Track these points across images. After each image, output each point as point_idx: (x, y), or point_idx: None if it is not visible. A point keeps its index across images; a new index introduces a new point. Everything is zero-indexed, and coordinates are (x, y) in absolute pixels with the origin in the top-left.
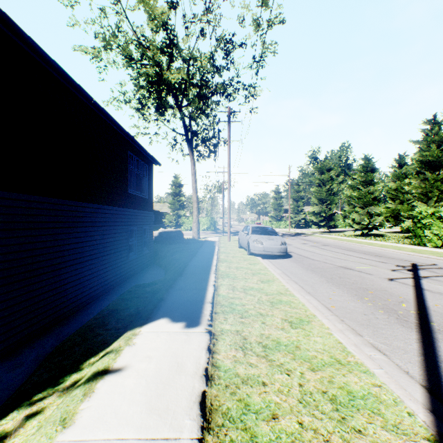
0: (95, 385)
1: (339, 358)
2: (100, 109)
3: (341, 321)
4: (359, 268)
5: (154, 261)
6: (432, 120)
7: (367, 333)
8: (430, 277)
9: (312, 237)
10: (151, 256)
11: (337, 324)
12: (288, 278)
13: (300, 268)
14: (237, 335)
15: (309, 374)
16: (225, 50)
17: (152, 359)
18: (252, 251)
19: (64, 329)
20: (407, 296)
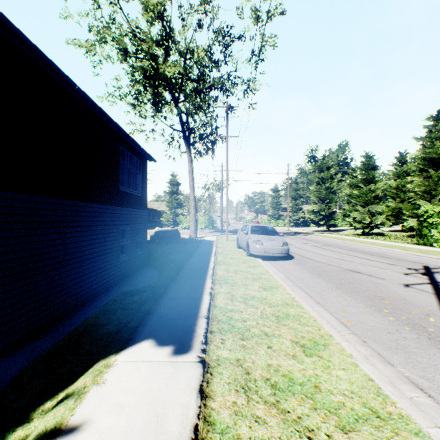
0: None
1: (376, 408)
2: (85, 97)
3: (363, 342)
4: (368, 272)
5: (148, 262)
6: (436, 116)
7: (399, 362)
8: None
9: (312, 236)
10: (145, 257)
11: (359, 347)
12: (292, 284)
13: (304, 272)
14: (238, 367)
15: (340, 437)
16: (224, 43)
17: (124, 409)
18: (252, 252)
19: (39, 343)
20: (431, 307)
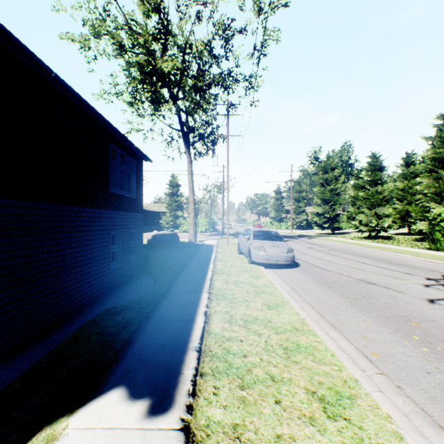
0: None
1: None
2: (65, 86)
3: (398, 389)
4: (384, 283)
5: (143, 269)
6: None
7: None
8: None
9: (316, 240)
10: (140, 263)
11: (394, 397)
12: (300, 299)
13: (313, 283)
14: (235, 441)
15: None
16: (224, 37)
17: None
18: (254, 260)
19: (1, 374)
20: None
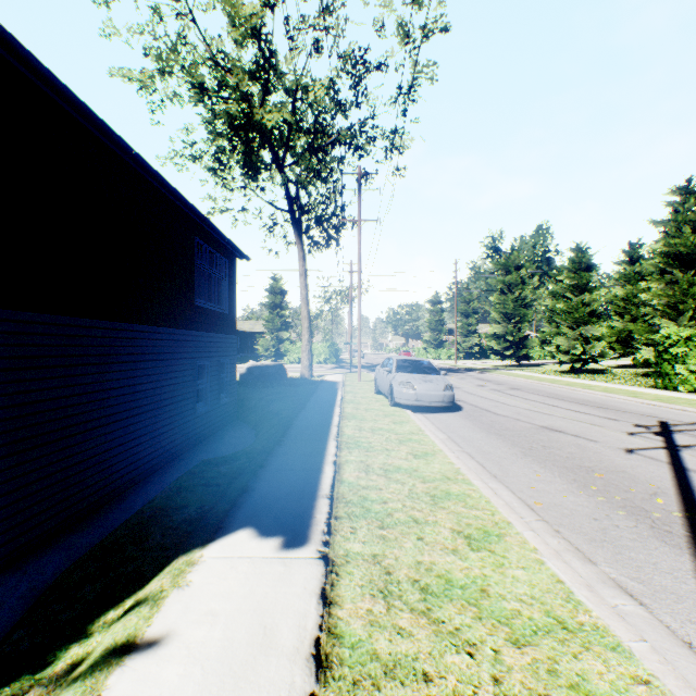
0: (103, 682)
1: (562, 617)
2: (146, 166)
3: (555, 533)
4: (574, 431)
5: (238, 416)
6: (685, 187)
7: (605, 559)
8: (695, 447)
9: (492, 375)
10: (233, 407)
11: (549, 538)
12: (458, 448)
13: (477, 430)
14: (375, 565)
15: (511, 653)
16: (354, 76)
17: (218, 619)
18: (398, 400)
19: (80, 537)
20: (662, 483)
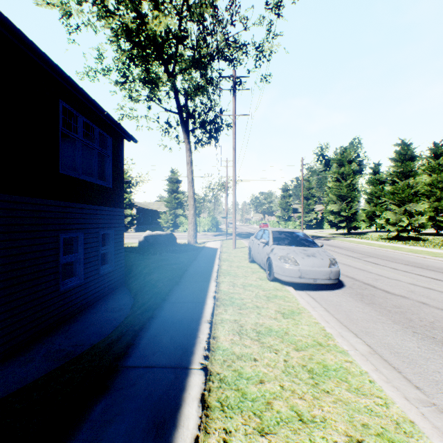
0: None
1: None
2: None
3: None
4: None
5: (125, 281)
6: None
7: None
8: None
9: (337, 242)
10: (119, 274)
11: None
12: (417, 394)
13: (399, 330)
14: None
15: None
16: None
17: None
18: (279, 276)
19: None
20: None
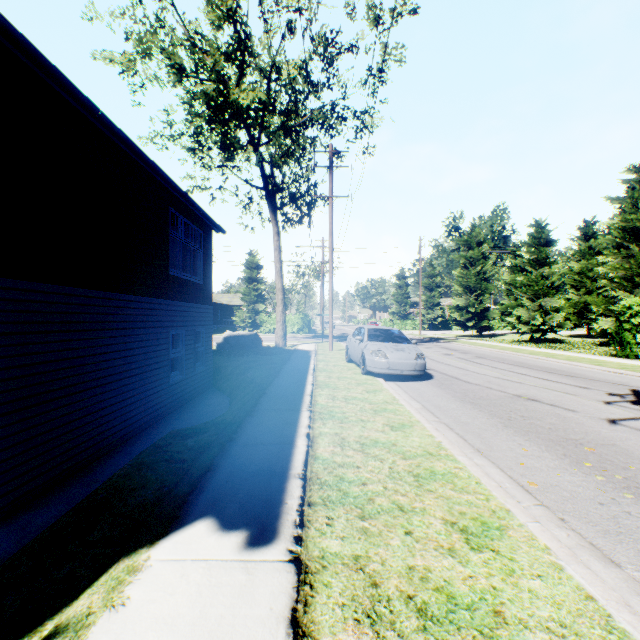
0: None
1: None
2: (114, 129)
3: (561, 522)
4: (549, 399)
5: (213, 383)
6: None
7: (629, 559)
8: None
9: (457, 344)
10: (209, 375)
11: (555, 530)
12: (434, 419)
13: (451, 399)
14: (357, 572)
15: None
16: (326, 57)
17: None
18: (370, 369)
19: (36, 515)
20: None
